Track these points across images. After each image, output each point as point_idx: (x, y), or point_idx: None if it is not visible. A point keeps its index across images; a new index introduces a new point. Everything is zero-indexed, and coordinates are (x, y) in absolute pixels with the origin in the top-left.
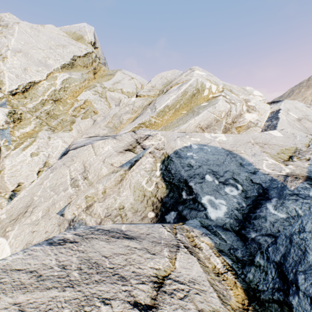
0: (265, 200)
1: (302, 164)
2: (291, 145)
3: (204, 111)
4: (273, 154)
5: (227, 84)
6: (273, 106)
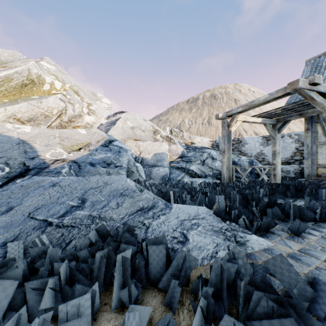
0: (21, 177)
1: (83, 153)
2: (87, 140)
3: (23, 103)
4: (67, 146)
5: (79, 86)
6: (120, 114)
